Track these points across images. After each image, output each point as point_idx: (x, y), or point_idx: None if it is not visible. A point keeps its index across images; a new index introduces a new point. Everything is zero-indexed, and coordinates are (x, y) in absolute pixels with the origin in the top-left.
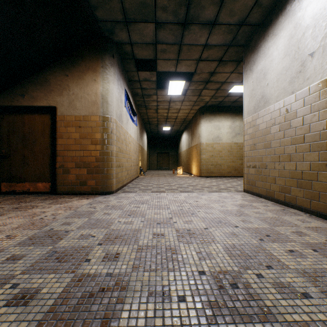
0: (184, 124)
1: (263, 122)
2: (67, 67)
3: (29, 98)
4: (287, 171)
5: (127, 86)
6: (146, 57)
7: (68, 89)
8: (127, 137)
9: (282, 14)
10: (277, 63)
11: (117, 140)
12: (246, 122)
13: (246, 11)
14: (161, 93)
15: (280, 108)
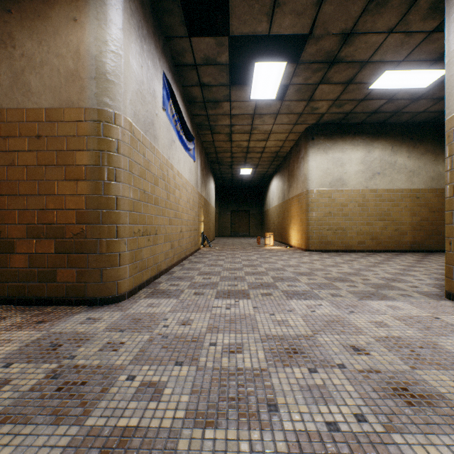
0: (275, 164)
1: None
2: None
3: None
4: None
5: (172, 74)
6: None
7: (10, 44)
8: (172, 174)
9: None
10: None
11: (136, 174)
12: None
13: None
14: (237, 97)
15: None
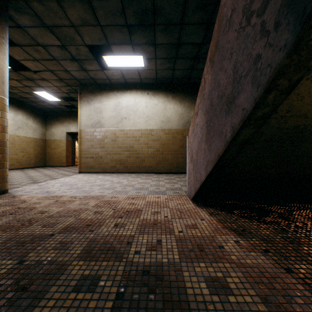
0: None
1: (100, 135)
2: None
3: None
4: (115, 159)
5: None
6: (12, 38)
7: None
8: None
9: (112, 92)
10: (109, 111)
11: None
12: (83, 131)
13: (100, 78)
14: None
15: (111, 132)
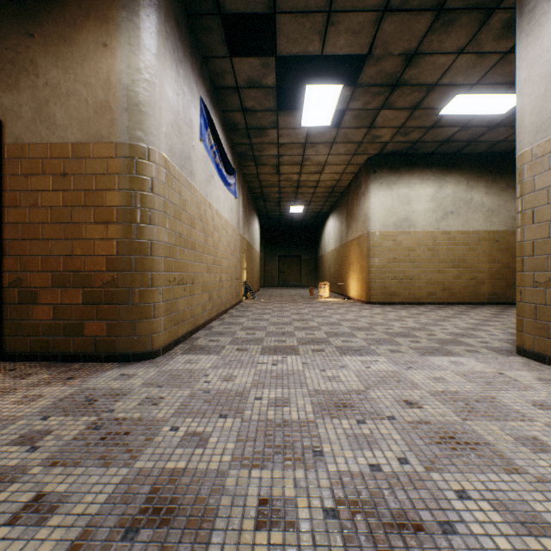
0: (331, 200)
1: None
2: (30, 11)
3: None
4: None
5: (210, 99)
6: (249, 6)
7: (32, 71)
8: (210, 214)
9: None
10: None
11: (172, 215)
12: (529, 158)
13: None
14: (286, 123)
15: None
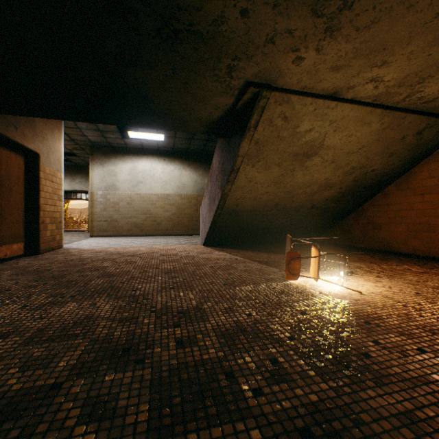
0: None
1: (114, 198)
2: None
3: (22, 135)
4: (131, 222)
5: None
6: None
7: (47, 139)
8: None
9: (128, 156)
10: (125, 174)
11: None
12: (96, 194)
13: (117, 143)
14: None
15: (127, 195)
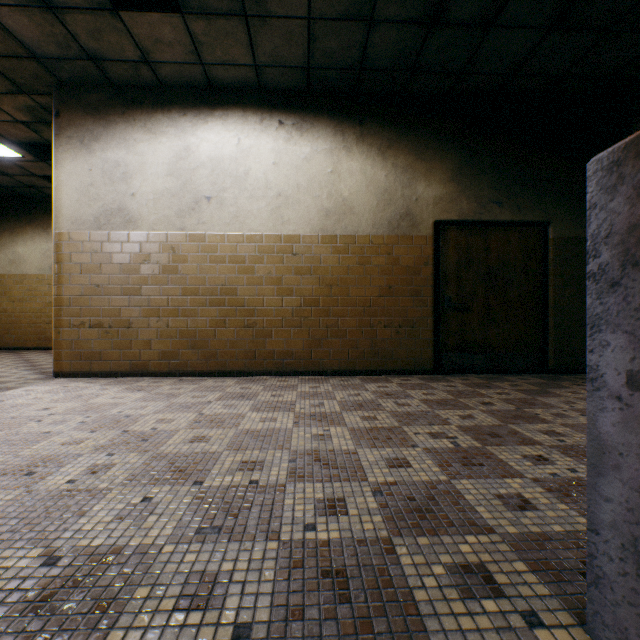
0: None
1: (123, 253)
2: None
3: None
4: (175, 330)
5: None
6: None
7: None
8: None
9: (166, 114)
10: (155, 174)
11: None
12: (68, 239)
13: (117, 55)
14: None
15: (161, 242)
